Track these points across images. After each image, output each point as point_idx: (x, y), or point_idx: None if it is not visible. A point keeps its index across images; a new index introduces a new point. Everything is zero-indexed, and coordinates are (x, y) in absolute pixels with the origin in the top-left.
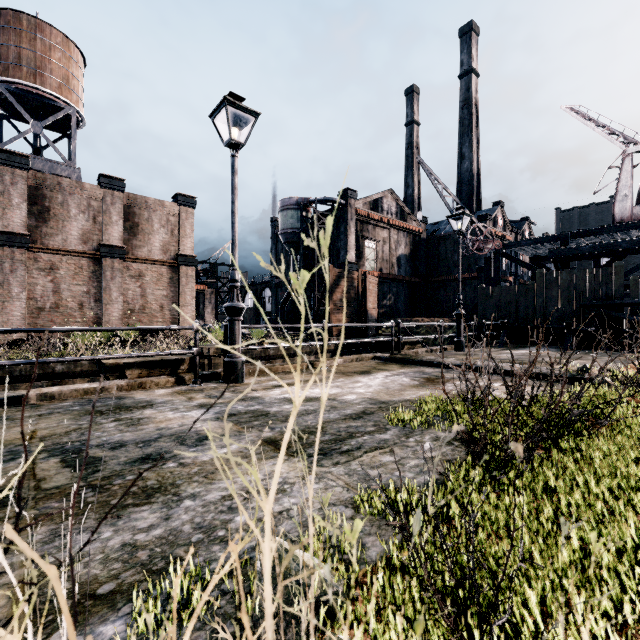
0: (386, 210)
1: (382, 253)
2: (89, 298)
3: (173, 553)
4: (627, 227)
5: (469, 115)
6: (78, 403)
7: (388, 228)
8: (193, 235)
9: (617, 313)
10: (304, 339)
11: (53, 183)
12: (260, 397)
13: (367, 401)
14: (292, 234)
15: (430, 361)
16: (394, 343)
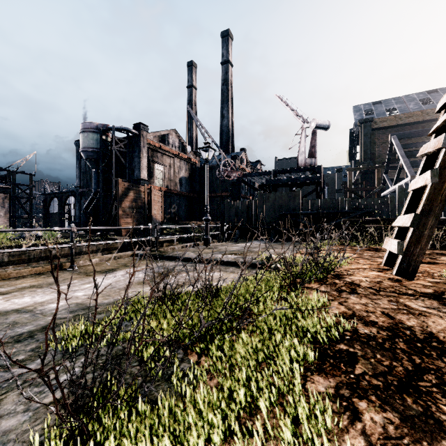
0: (171, 144)
1: (168, 174)
2: None
3: None
4: (304, 170)
5: (227, 90)
6: None
7: (173, 157)
8: None
9: (297, 219)
10: (95, 239)
11: None
12: None
13: (70, 308)
14: (93, 152)
15: (174, 256)
16: (155, 242)
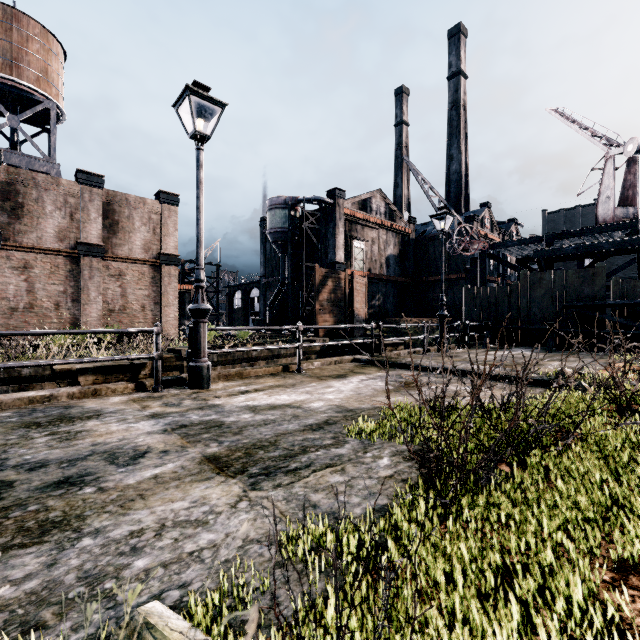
0: (375, 210)
1: (371, 253)
2: (66, 298)
3: (37, 616)
4: (609, 228)
5: (457, 116)
6: (18, 413)
7: (377, 228)
8: (176, 234)
9: (599, 314)
10: (290, 340)
11: (27, 178)
12: (221, 405)
13: (333, 409)
14: (280, 233)
15: (409, 364)
16: (375, 345)
